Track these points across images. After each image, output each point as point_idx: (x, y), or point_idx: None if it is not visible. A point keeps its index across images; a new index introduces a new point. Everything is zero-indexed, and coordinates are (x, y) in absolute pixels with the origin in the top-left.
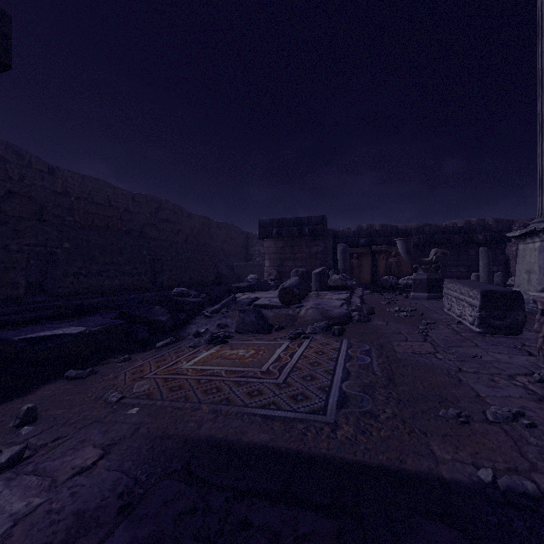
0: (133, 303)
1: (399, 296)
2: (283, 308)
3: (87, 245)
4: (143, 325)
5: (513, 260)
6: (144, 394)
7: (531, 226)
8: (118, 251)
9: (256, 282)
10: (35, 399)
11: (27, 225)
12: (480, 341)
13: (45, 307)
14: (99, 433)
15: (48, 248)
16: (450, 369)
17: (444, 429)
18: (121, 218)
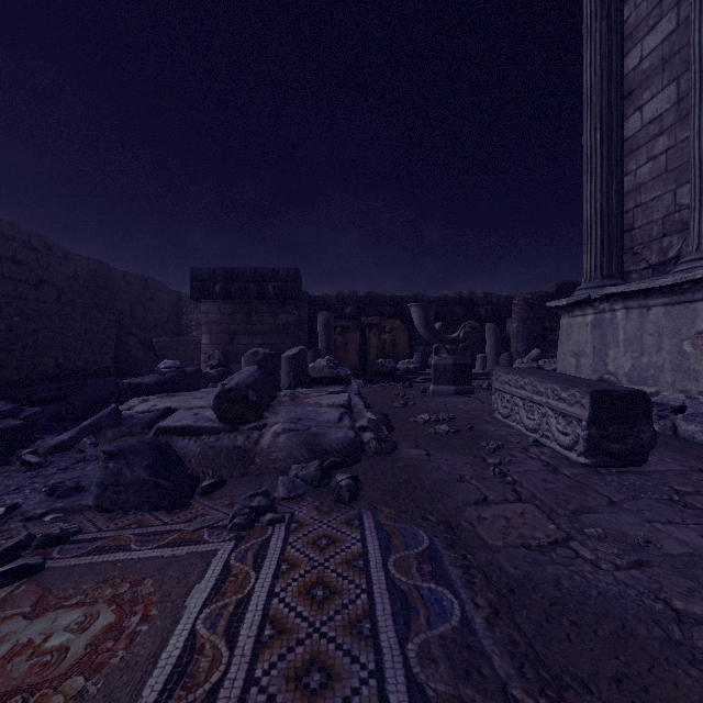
0: None
1: (412, 389)
2: (224, 433)
3: None
4: None
5: (514, 339)
6: None
7: (580, 293)
8: None
9: (176, 374)
10: None
11: None
12: (607, 488)
13: None
14: None
15: None
16: (655, 611)
17: None
18: None
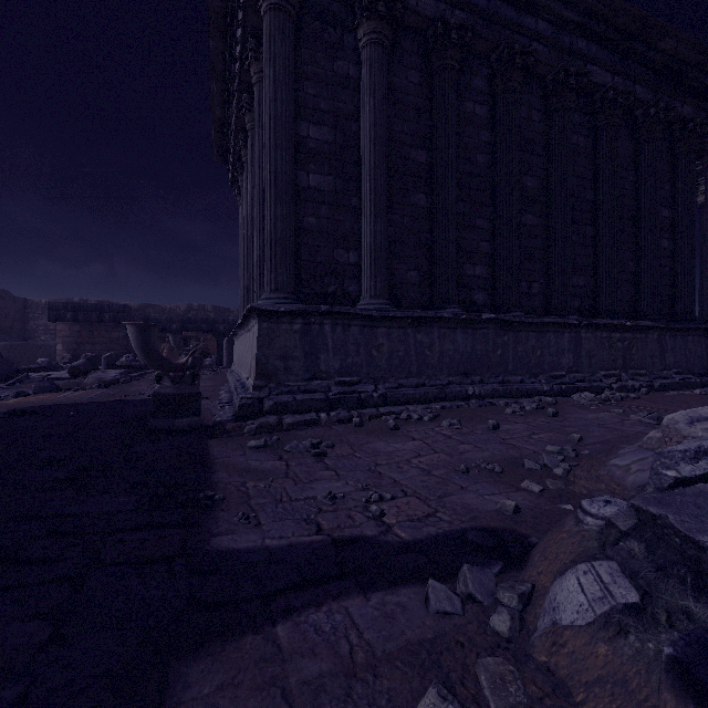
0: None
1: None
2: (72, 379)
3: None
4: None
5: None
6: None
7: None
8: None
9: (47, 364)
10: None
11: None
12: None
13: None
14: None
15: None
16: (143, 391)
17: (118, 398)
18: None
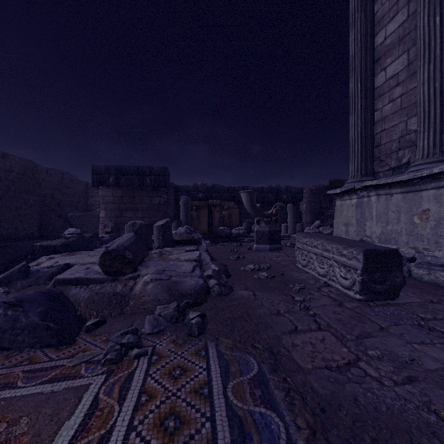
0: None
1: (242, 247)
2: (108, 283)
3: None
4: None
5: (304, 214)
6: None
7: (348, 185)
8: None
9: (76, 238)
10: None
11: None
12: (377, 317)
13: None
14: None
15: None
16: (431, 423)
17: None
18: None
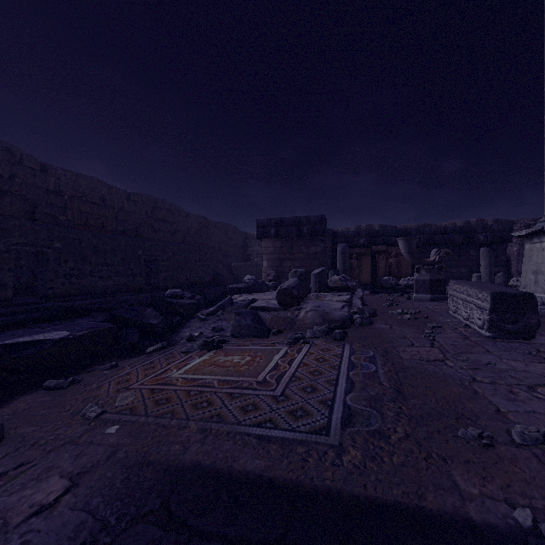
0: (124, 306)
1: (401, 297)
2: (281, 311)
3: (80, 244)
4: (133, 329)
5: (514, 260)
6: (126, 409)
7: (538, 225)
8: (112, 251)
9: (253, 283)
10: (6, 413)
11: (15, 224)
12: (491, 346)
13: (34, 309)
14: (69, 457)
15: (37, 248)
16: (463, 378)
17: (466, 454)
18: (116, 217)
